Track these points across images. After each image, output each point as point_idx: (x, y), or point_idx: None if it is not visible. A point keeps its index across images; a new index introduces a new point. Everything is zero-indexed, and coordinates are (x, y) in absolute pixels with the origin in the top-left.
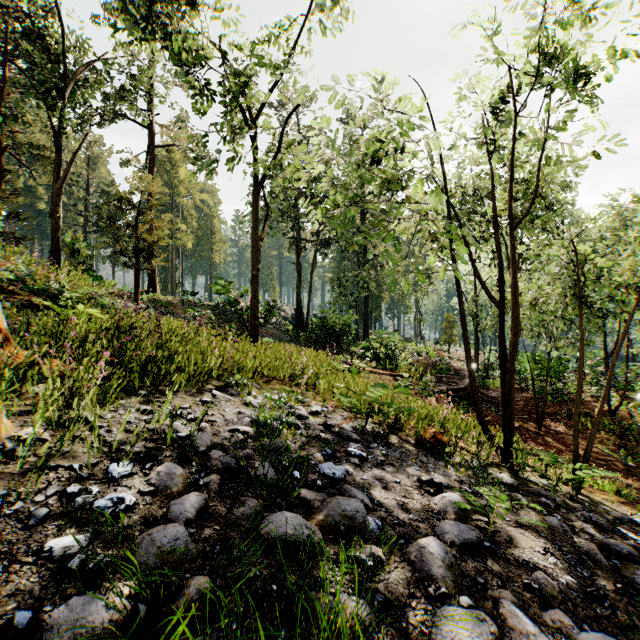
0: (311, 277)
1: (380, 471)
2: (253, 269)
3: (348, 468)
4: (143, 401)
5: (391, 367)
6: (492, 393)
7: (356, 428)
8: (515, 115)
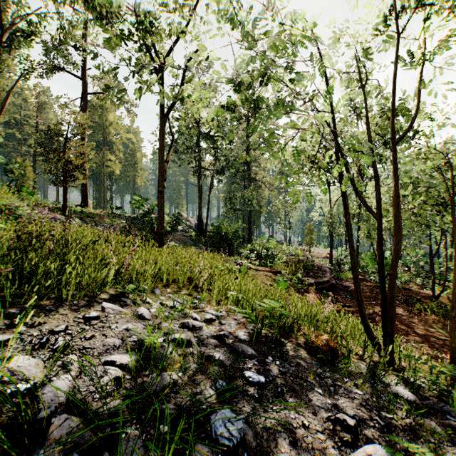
0: (209, 196)
1: (283, 406)
2: (159, 186)
3: (246, 408)
4: (4, 326)
5: (271, 265)
6: (345, 283)
7: (249, 335)
8: (399, 35)
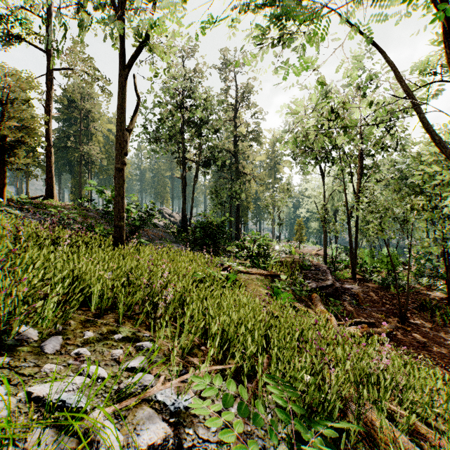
0: (193, 188)
1: None
2: (117, 162)
3: None
4: None
5: (264, 265)
6: (345, 284)
7: None
8: None
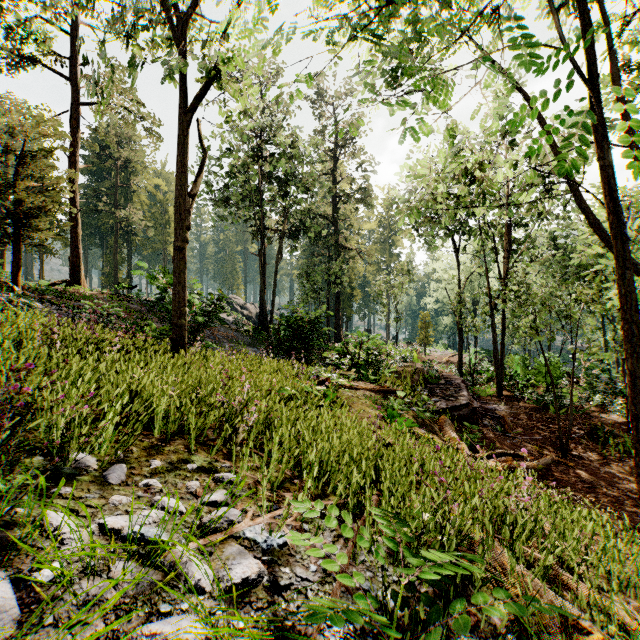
0: (276, 270)
1: None
2: (176, 238)
3: None
4: None
5: (374, 378)
6: (486, 404)
7: (363, 631)
8: None
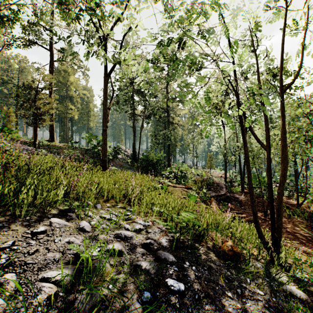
0: (140, 134)
1: None
2: (103, 126)
3: None
4: None
5: (184, 183)
6: (235, 195)
7: (170, 241)
8: (286, 7)
